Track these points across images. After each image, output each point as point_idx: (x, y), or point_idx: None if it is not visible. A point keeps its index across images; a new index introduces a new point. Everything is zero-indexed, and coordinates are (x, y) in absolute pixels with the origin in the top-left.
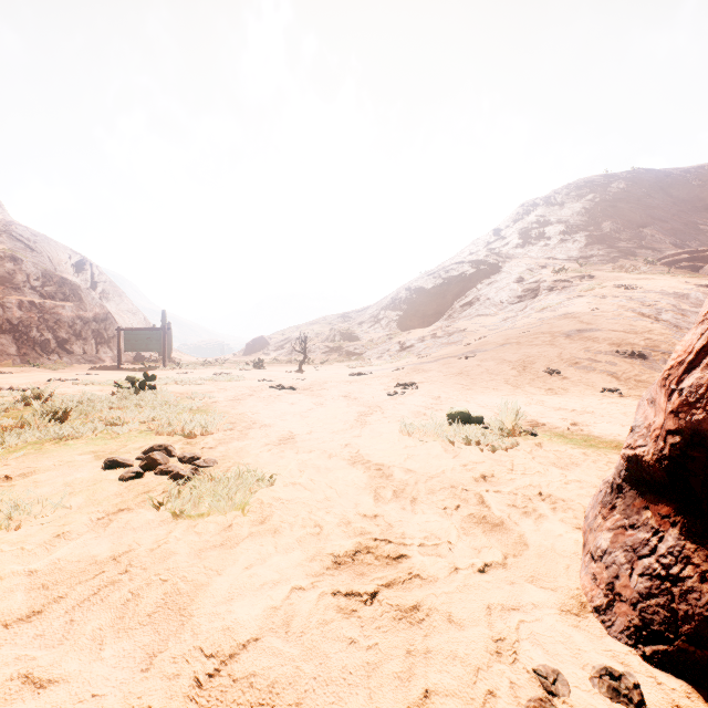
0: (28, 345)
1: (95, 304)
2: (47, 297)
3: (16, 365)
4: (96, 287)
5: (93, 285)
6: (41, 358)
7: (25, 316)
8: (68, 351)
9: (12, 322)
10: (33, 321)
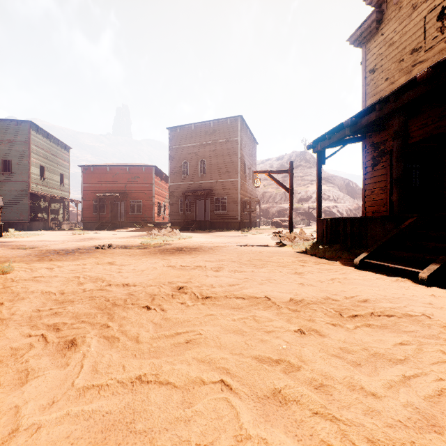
0: None
1: (354, 203)
2: (338, 202)
3: None
4: (354, 192)
5: (353, 192)
6: None
7: (333, 210)
8: None
9: (330, 212)
10: (335, 212)
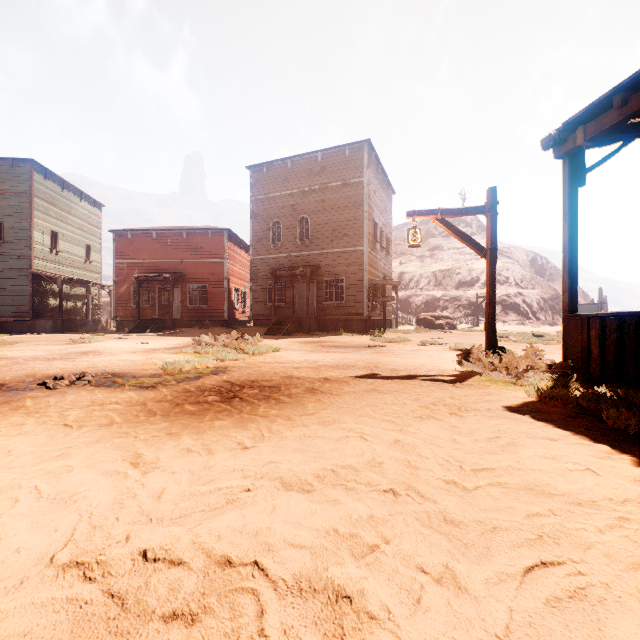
0: (519, 315)
1: (550, 289)
2: (523, 288)
3: (516, 325)
4: (544, 273)
5: (542, 272)
6: (525, 322)
7: (516, 301)
8: (536, 318)
9: (512, 304)
10: (520, 303)
